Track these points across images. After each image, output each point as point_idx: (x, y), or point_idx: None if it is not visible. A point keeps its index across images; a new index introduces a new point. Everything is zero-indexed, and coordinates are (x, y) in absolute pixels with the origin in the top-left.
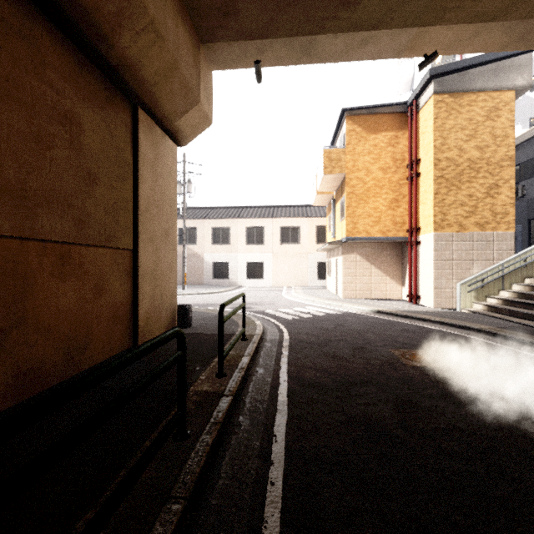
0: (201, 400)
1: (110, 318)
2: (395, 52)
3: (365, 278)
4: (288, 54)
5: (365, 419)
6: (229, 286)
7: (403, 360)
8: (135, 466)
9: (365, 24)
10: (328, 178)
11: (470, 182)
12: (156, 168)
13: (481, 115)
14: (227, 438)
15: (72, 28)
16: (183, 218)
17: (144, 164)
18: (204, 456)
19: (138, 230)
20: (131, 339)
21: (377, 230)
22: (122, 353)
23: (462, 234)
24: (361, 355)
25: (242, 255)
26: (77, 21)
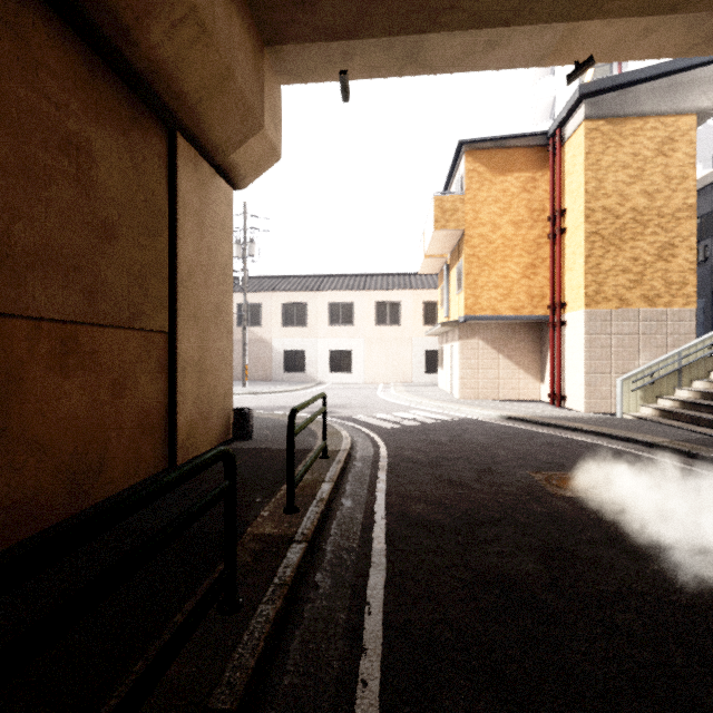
0: (261, 548)
1: (136, 428)
2: (535, 59)
3: (491, 371)
4: (386, 61)
5: (500, 577)
6: (305, 382)
7: (548, 488)
8: (153, 664)
9: (493, 18)
10: (440, 236)
11: (634, 240)
12: (203, 220)
13: (650, 149)
14: (298, 608)
15: (78, 15)
16: (244, 290)
17: (186, 213)
18: (263, 640)
19: (177, 305)
20: (167, 457)
21: (507, 306)
22: (153, 477)
23: (624, 312)
24: (489, 480)
25: (323, 341)
26: (84, 4)
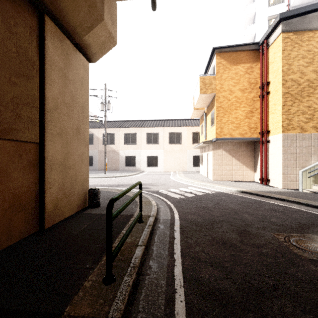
0: None
1: (8, 208)
2: None
3: (228, 166)
4: None
5: None
6: (135, 171)
7: (293, 249)
8: None
9: None
10: (202, 97)
11: (309, 96)
12: (66, 75)
13: (317, 47)
14: None
15: None
16: (105, 126)
17: (52, 68)
18: None
19: (45, 125)
20: (37, 223)
21: (237, 133)
22: (23, 239)
23: (303, 135)
24: (249, 241)
25: (144, 151)
26: None
